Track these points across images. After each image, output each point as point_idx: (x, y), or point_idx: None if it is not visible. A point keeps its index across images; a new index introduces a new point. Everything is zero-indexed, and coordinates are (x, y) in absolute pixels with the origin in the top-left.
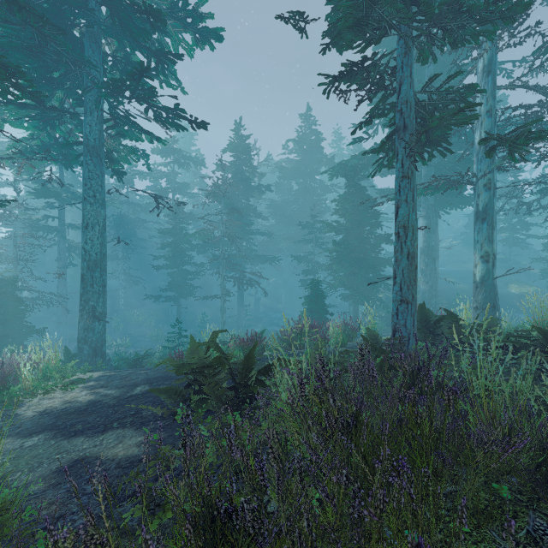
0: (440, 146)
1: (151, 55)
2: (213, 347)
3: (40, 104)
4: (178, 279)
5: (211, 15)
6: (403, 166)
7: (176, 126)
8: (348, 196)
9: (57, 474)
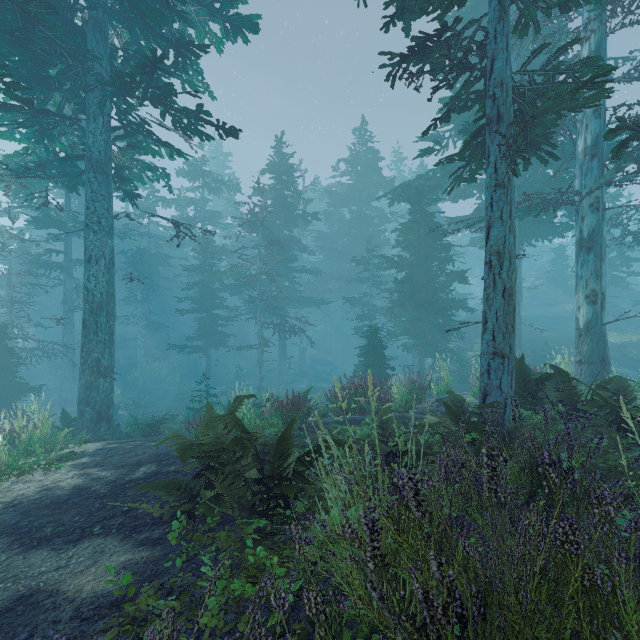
0: (541, 150)
1: (169, 46)
2: (231, 423)
3: (29, 105)
4: (207, 326)
5: None
6: (497, 171)
7: (200, 134)
8: (412, 224)
9: None
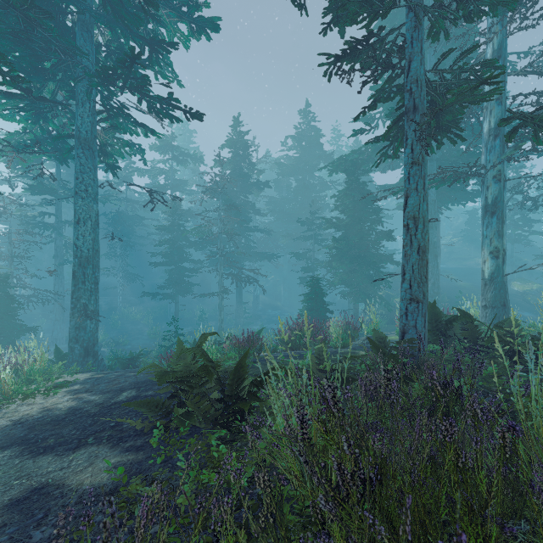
0: (450, 133)
1: (144, 44)
2: (198, 354)
3: (28, 93)
4: (176, 276)
5: (207, 4)
6: (413, 151)
7: (171, 117)
8: (348, 191)
9: (7, 510)
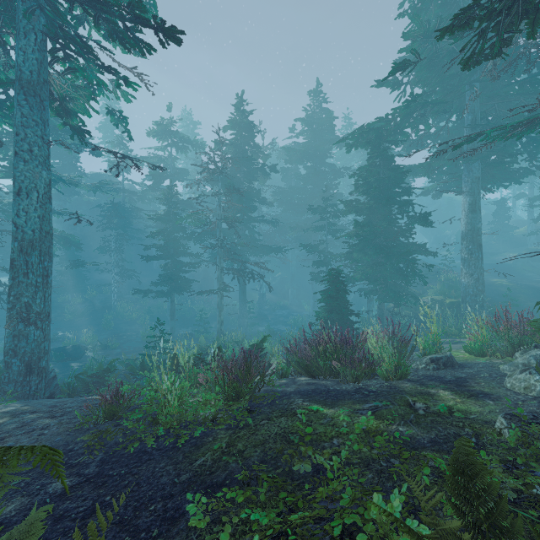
0: None
1: None
2: None
3: None
4: (171, 272)
5: None
6: None
7: (140, 45)
8: (371, 167)
9: None
